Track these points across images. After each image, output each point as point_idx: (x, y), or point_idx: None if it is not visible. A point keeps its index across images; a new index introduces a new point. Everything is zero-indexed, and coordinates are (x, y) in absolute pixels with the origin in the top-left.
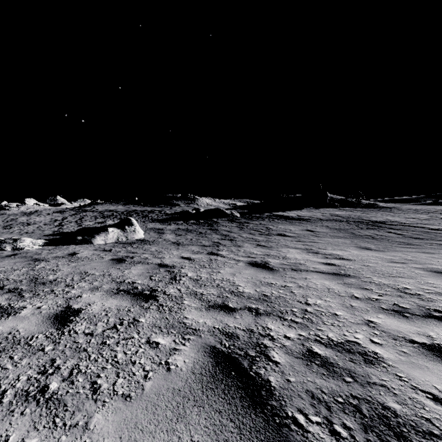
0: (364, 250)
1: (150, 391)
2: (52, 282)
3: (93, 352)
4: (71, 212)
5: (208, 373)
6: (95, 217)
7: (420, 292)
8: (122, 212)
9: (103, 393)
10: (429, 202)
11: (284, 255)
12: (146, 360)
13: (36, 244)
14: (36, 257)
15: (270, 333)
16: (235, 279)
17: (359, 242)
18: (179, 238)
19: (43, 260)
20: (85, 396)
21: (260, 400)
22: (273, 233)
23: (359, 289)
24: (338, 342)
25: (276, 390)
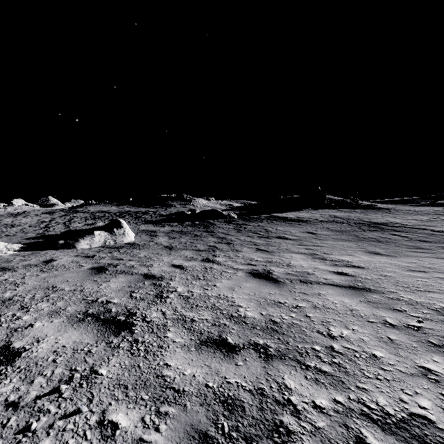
0: (373, 255)
1: None
2: (6, 301)
3: None
4: (61, 213)
5: None
6: (85, 219)
7: None
8: (115, 213)
9: None
10: (426, 203)
11: (288, 262)
12: None
13: (11, 249)
14: (4, 265)
15: (290, 397)
16: (235, 296)
17: (365, 245)
18: (172, 241)
19: (9, 270)
20: None
21: None
22: (273, 236)
23: (389, 310)
24: (397, 417)
25: None
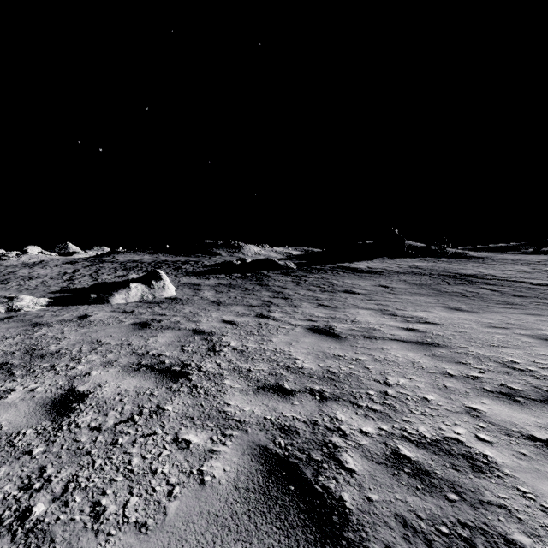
0: (453, 311)
1: (176, 518)
2: (54, 354)
3: (99, 456)
4: (85, 263)
5: (257, 488)
6: (115, 270)
7: (533, 367)
8: (149, 263)
9: (109, 520)
10: (530, 250)
11: (353, 318)
12: (171, 467)
13: (38, 303)
14: (37, 320)
15: (340, 426)
16: (292, 350)
17: (446, 300)
18: (220, 296)
19: (44, 325)
20: (83, 526)
21: (330, 530)
22: (338, 290)
23: (453, 363)
24: (432, 439)
25: (353, 514)
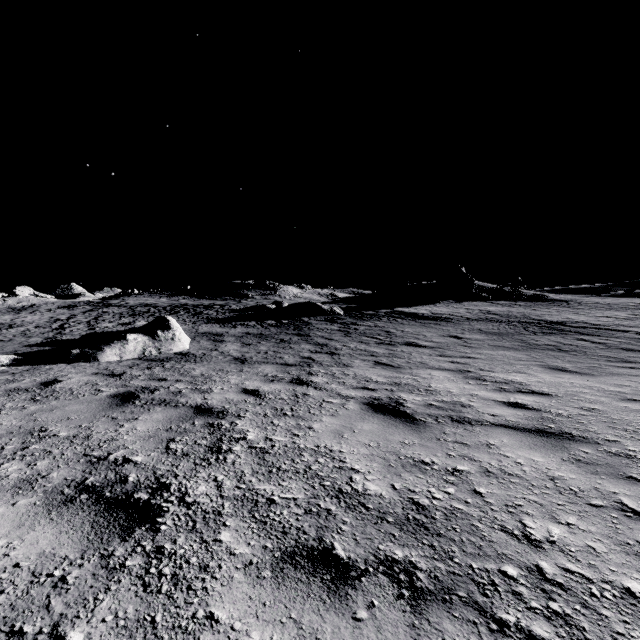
0: (558, 373)
1: None
2: None
3: None
4: (85, 307)
5: None
6: (120, 316)
7: None
8: (164, 307)
9: None
10: (620, 292)
11: (426, 385)
12: None
13: None
14: None
15: None
16: (345, 448)
17: (541, 356)
18: (246, 350)
19: None
20: None
21: None
22: (399, 342)
23: (620, 479)
24: None
25: None
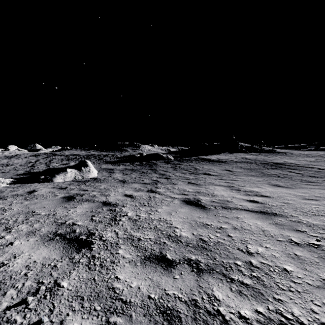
0: (276, 187)
1: None
2: None
3: None
4: (44, 156)
5: None
6: (61, 160)
7: None
8: (83, 156)
9: None
10: (312, 148)
11: (212, 193)
12: None
13: (4, 182)
14: None
15: (219, 308)
16: (172, 219)
17: (269, 179)
18: (125, 177)
19: (1, 198)
20: None
21: None
22: (200, 173)
23: (293, 230)
24: None
25: None
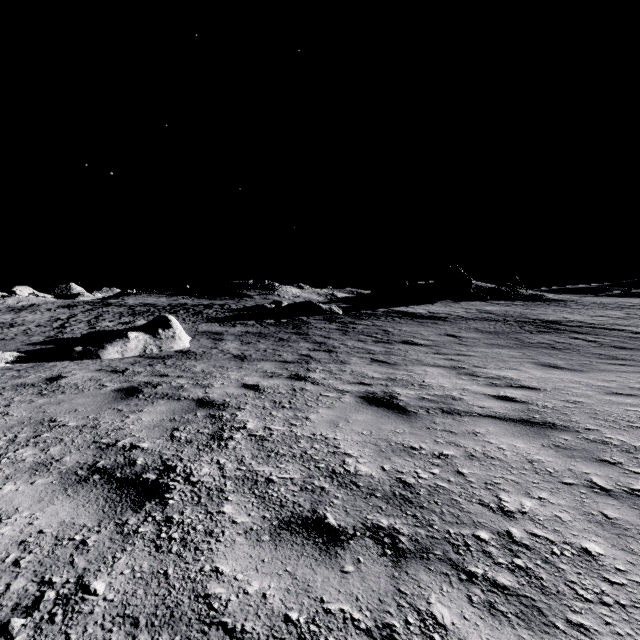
0: (549, 369)
1: None
2: None
3: None
4: (85, 307)
5: None
6: (120, 315)
7: None
8: (164, 307)
9: None
10: (617, 292)
11: (420, 380)
12: None
13: (2, 359)
14: None
15: None
16: (339, 436)
17: (534, 354)
18: (245, 348)
19: None
20: None
21: None
22: (396, 340)
23: (593, 461)
24: None
25: None
